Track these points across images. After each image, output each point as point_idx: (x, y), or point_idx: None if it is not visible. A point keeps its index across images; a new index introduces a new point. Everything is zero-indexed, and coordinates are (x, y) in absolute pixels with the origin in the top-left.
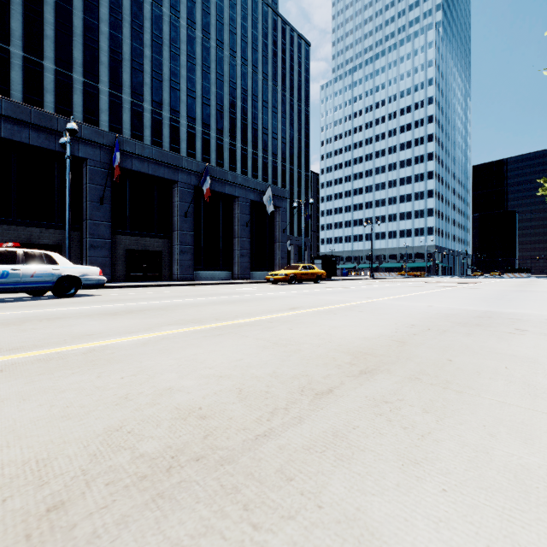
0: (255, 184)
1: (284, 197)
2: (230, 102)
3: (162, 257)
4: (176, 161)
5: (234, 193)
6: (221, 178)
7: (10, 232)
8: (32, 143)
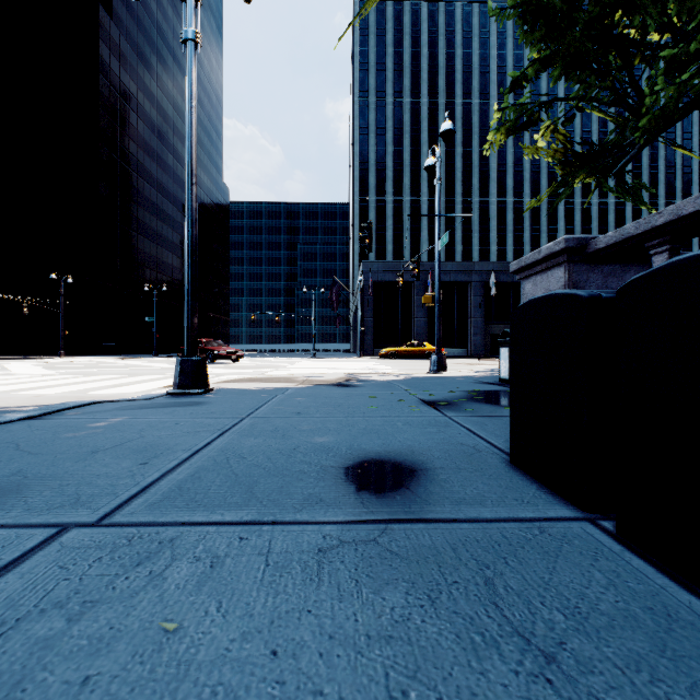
0: None
1: None
2: None
3: None
4: None
5: None
6: None
7: (492, 329)
8: (504, 281)
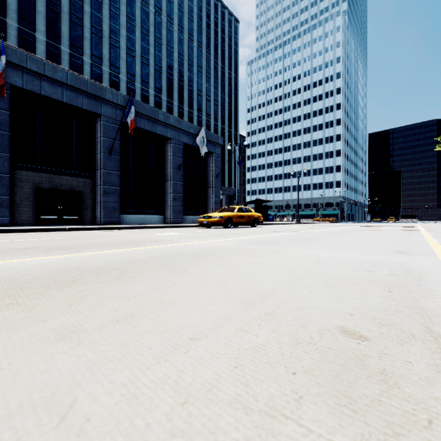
0: (188, 126)
1: (217, 142)
2: (168, 64)
3: (83, 198)
4: (98, 92)
5: (166, 134)
6: (152, 116)
7: None
8: None
